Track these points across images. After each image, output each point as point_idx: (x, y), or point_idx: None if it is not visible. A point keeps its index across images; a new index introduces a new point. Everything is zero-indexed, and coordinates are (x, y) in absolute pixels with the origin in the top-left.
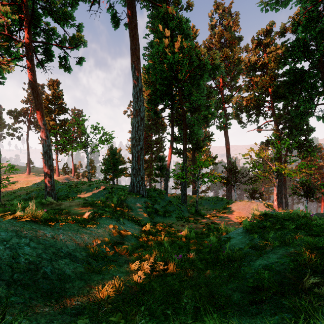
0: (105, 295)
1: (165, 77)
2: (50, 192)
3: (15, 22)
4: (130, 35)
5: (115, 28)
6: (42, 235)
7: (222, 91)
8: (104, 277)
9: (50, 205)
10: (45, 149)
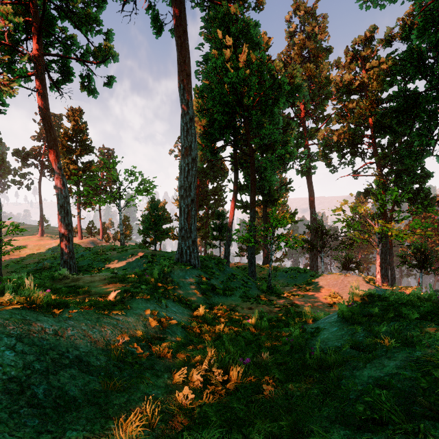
0: (127, 433)
1: (225, 103)
2: (68, 261)
3: (19, 27)
4: (178, 43)
5: (157, 36)
6: (38, 330)
7: (304, 122)
8: (131, 398)
9: (64, 280)
10: (61, 201)
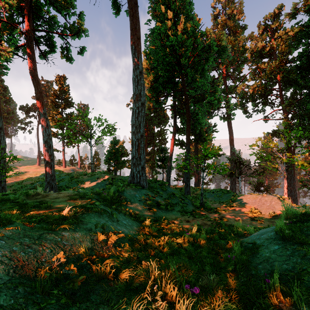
0: None
1: (167, 63)
2: (50, 182)
3: (13, 8)
4: (130, 14)
5: (116, 15)
6: None
7: (225, 81)
8: None
9: (36, 196)
10: (45, 138)
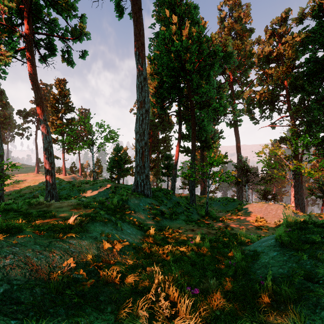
0: None
1: (172, 68)
2: (51, 191)
3: (13, 10)
4: (134, 18)
5: (119, 18)
6: None
7: (232, 86)
8: None
9: (39, 206)
10: (46, 145)
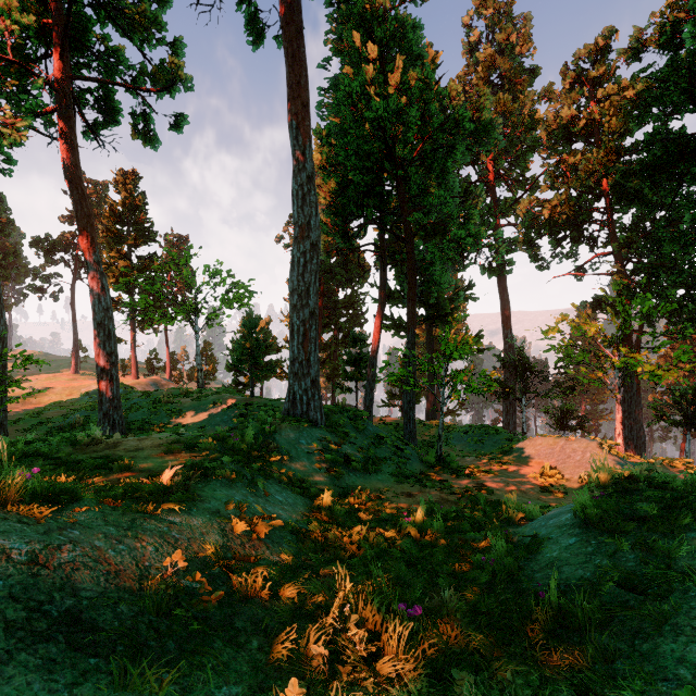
0: None
1: (366, 154)
2: (110, 414)
3: (30, 31)
4: (287, 52)
5: (254, 47)
6: None
7: (493, 189)
8: None
9: (93, 446)
10: (99, 316)
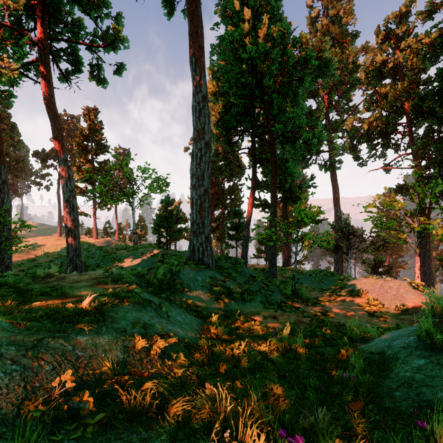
0: None
1: (243, 85)
2: (73, 259)
3: (20, 6)
4: (189, 11)
5: (168, 17)
6: None
7: (327, 114)
8: None
9: (47, 279)
10: (67, 195)
